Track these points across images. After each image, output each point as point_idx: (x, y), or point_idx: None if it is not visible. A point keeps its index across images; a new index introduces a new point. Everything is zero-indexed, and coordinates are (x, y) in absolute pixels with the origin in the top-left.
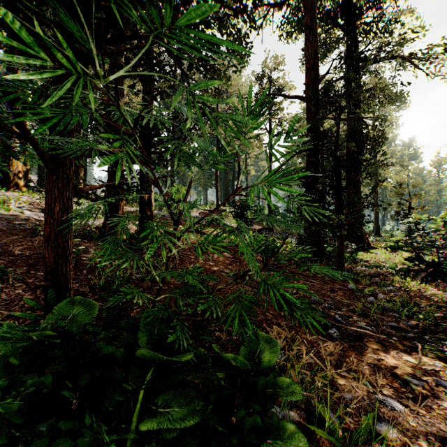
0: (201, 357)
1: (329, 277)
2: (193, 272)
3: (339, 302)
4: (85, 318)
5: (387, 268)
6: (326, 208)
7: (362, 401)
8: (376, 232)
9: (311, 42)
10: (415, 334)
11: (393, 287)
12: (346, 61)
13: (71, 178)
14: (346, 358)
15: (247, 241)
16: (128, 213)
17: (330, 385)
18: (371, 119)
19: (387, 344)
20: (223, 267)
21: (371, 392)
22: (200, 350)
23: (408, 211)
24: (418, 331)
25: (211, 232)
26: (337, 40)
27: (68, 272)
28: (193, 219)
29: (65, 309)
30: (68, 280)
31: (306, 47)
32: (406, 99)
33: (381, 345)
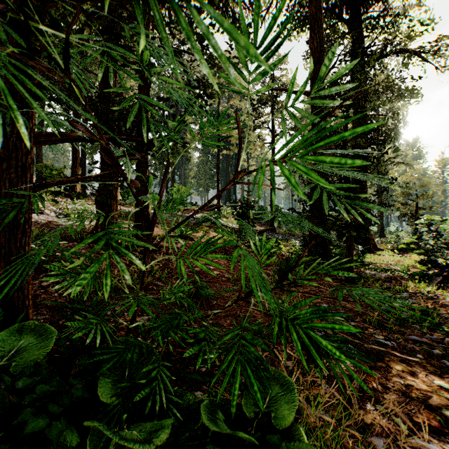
0: (190, 409)
1: (337, 282)
2: (180, 289)
3: (351, 311)
4: (31, 353)
5: (397, 272)
6: (332, 208)
7: (397, 448)
8: (380, 233)
9: (316, 35)
10: (442, 351)
11: (408, 293)
12: (351, 56)
13: (30, 167)
14: (369, 384)
15: (253, 248)
16: (126, 213)
17: (355, 426)
18: (376, 118)
19: (413, 364)
20: (224, 271)
21: (406, 435)
22: (189, 396)
23: (415, 212)
24: (444, 346)
25: (203, 236)
26: (343, 34)
27: (25, 285)
28: (194, 220)
29: (5, 340)
30: (25, 296)
31: (311, 39)
32: (415, 95)
33: (406, 365)
